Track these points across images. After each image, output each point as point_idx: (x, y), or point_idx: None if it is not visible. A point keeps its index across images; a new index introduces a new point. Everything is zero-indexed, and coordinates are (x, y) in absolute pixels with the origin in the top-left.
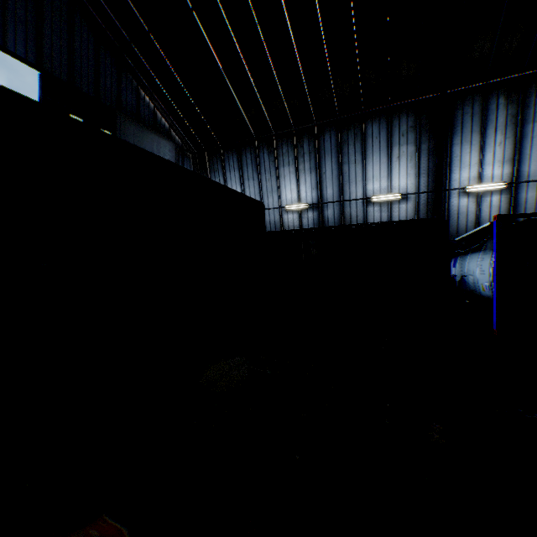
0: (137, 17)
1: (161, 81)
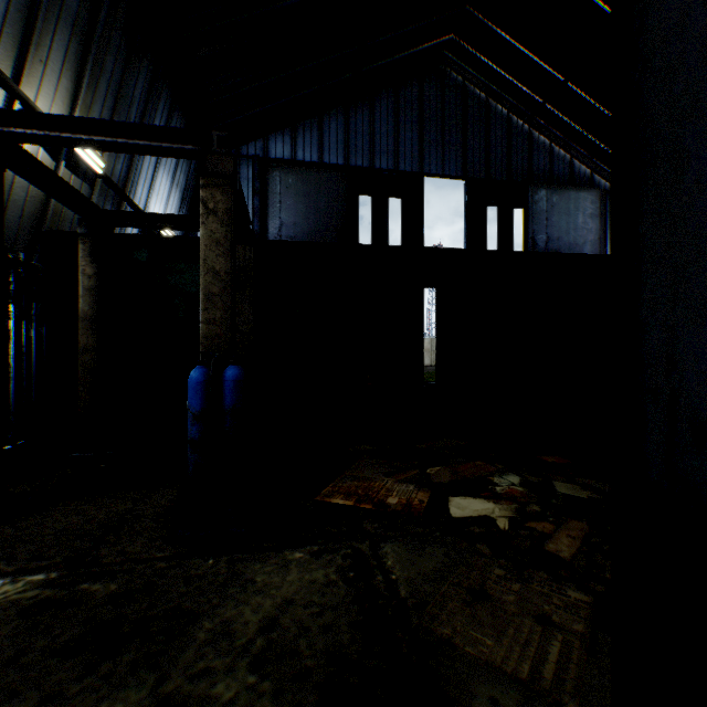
0: (550, 74)
1: (579, 124)
